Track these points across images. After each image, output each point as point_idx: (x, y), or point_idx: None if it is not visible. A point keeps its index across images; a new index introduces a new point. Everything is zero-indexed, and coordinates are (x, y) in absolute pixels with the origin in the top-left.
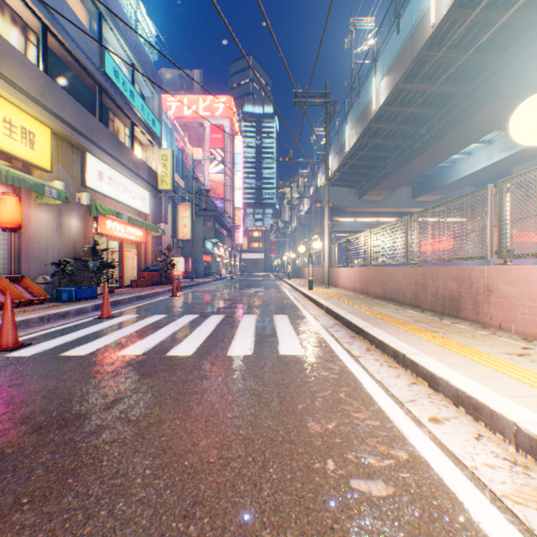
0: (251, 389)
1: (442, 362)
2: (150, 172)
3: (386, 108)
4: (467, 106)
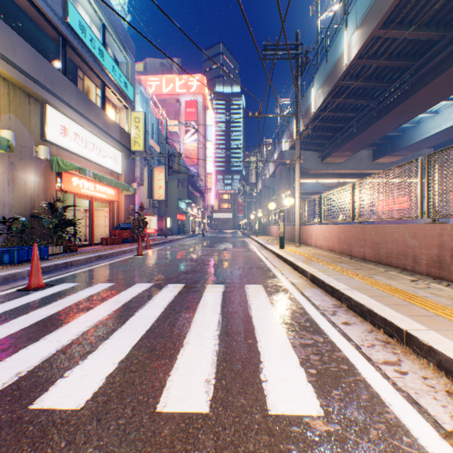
0: None
1: None
2: (122, 133)
3: (358, 61)
4: (451, 53)
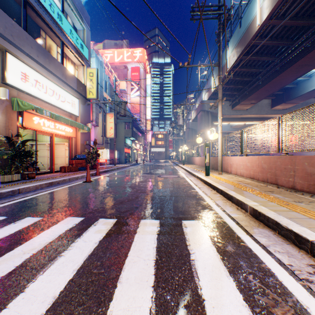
0: None
1: None
2: (79, 84)
3: (269, 21)
4: None
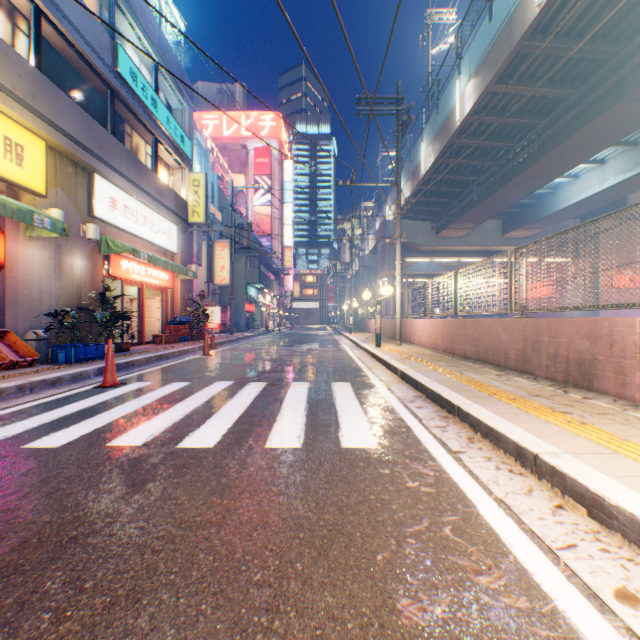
0: (297, 517)
1: (605, 473)
2: (178, 201)
3: (473, 118)
4: (579, 114)
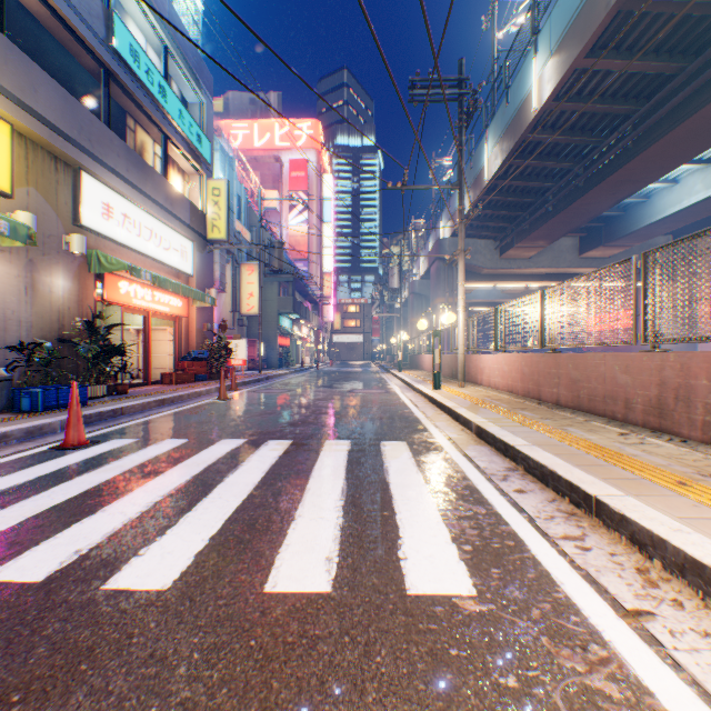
0: None
1: None
2: (194, 212)
3: (554, 105)
4: (692, 93)
